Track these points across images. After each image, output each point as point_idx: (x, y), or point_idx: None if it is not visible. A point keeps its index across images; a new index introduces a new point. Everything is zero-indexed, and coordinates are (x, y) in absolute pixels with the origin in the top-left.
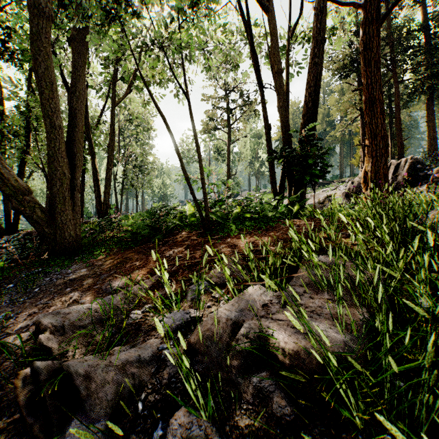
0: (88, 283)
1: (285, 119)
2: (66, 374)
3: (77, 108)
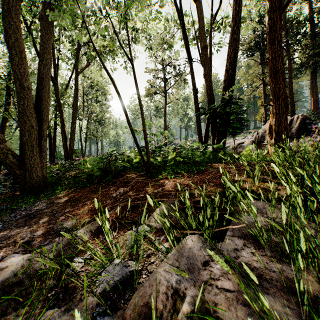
0: (44, 222)
1: (209, 84)
2: None
3: (44, 74)
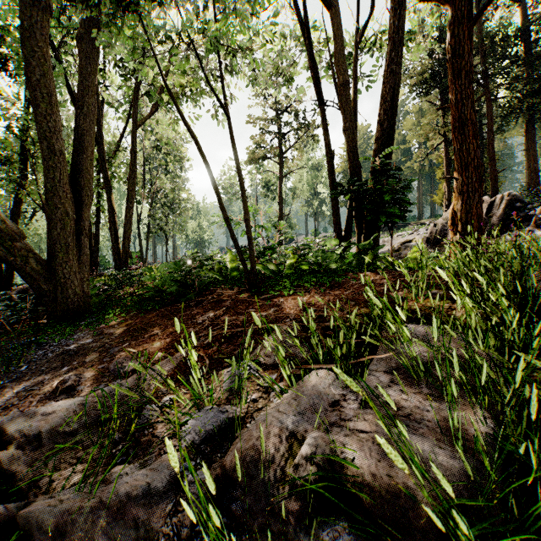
0: (92, 360)
1: (352, 143)
2: (23, 531)
3: (85, 128)
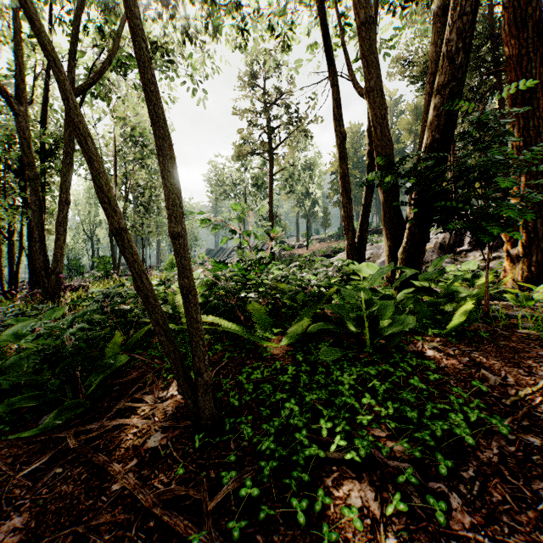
0: None
1: (380, 111)
2: None
3: None
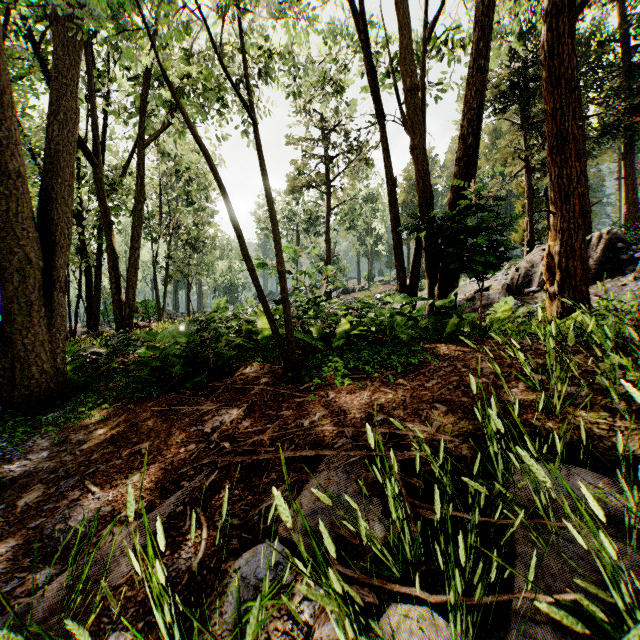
0: (27, 506)
1: (422, 167)
2: None
3: (60, 142)
